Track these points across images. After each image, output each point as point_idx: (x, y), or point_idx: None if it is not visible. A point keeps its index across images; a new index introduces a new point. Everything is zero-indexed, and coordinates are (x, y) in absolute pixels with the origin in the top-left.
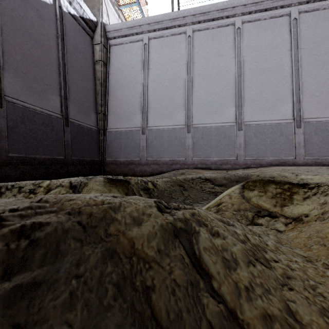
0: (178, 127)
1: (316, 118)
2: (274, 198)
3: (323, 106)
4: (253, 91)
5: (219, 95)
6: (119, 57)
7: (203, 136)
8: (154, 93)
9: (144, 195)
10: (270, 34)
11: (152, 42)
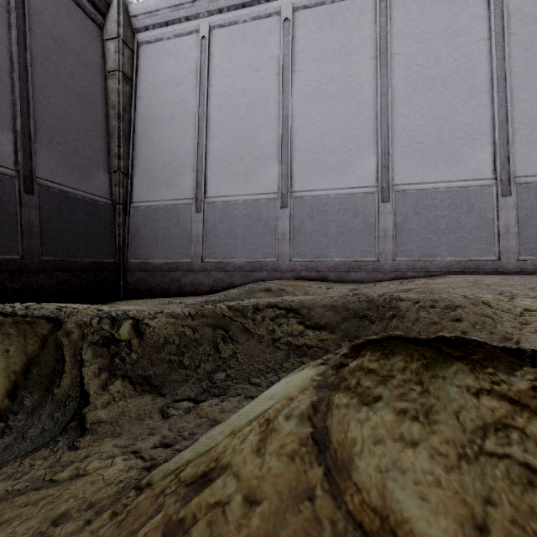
0: (264, 197)
1: None
2: (472, 463)
3: None
4: (412, 124)
5: (345, 133)
6: (155, 66)
7: (313, 215)
8: (220, 132)
9: (93, 363)
10: (446, 8)
11: (216, 35)
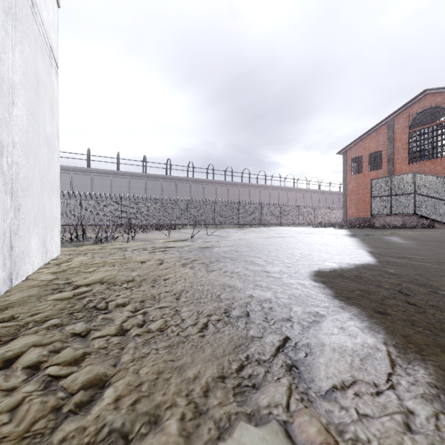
0: None
1: None
2: None
3: None
4: None
5: None
6: None
7: None
8: None
9: None
10: (63, 179)
11: None
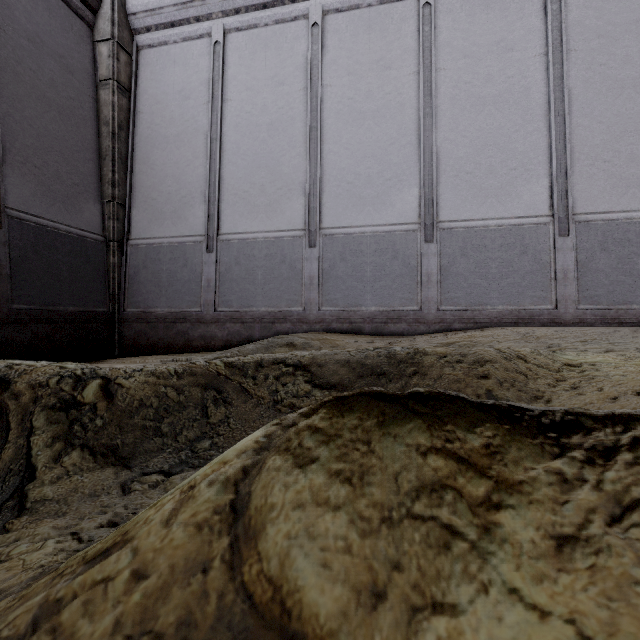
0: (289, 234)
1: (605, 213)
2: (394, 527)
3: (621, 185)
4: (460, 151)
5: (383, 160)
6: (159, 75)
7: (346, 256)
8: (237, 156)
9: (46, 430)
10: (498, 18)
11: (232, 40)
